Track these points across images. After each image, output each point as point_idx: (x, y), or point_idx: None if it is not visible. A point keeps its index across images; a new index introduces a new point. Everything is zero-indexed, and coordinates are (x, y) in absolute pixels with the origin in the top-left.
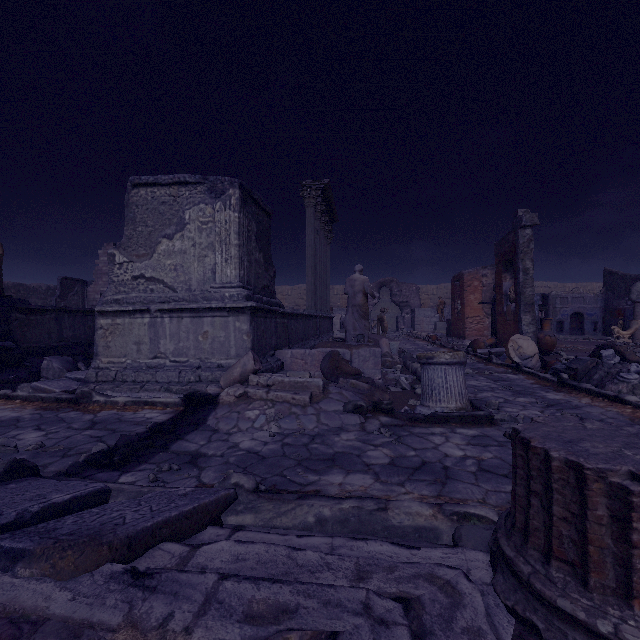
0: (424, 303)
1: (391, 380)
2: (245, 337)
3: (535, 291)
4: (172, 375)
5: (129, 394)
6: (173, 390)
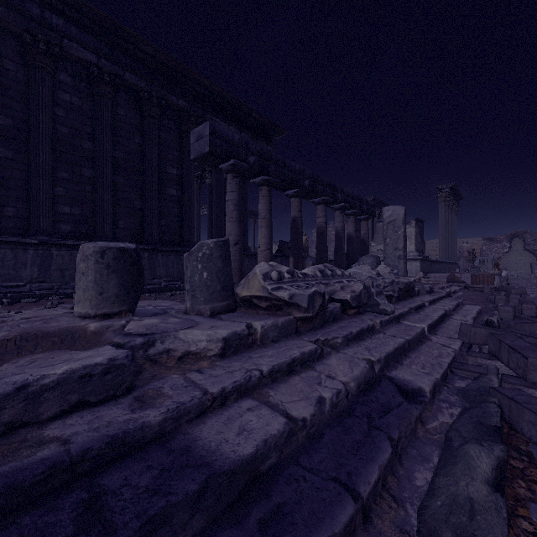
0: None
1: None
2: (418, 268)
3: None
4: None
5: None
6: None
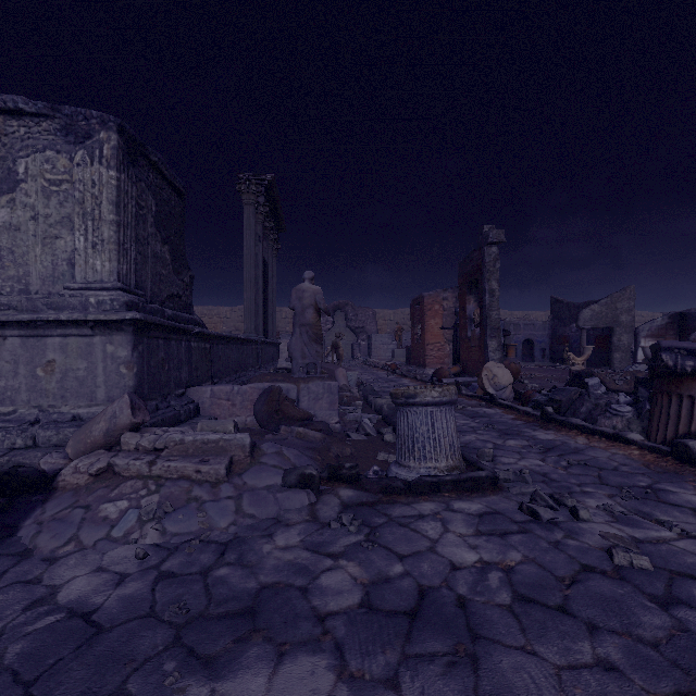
0: (381, 329)
1: (351, 422)
2: (123, 369)
3: None
4: None
5: None
6: None
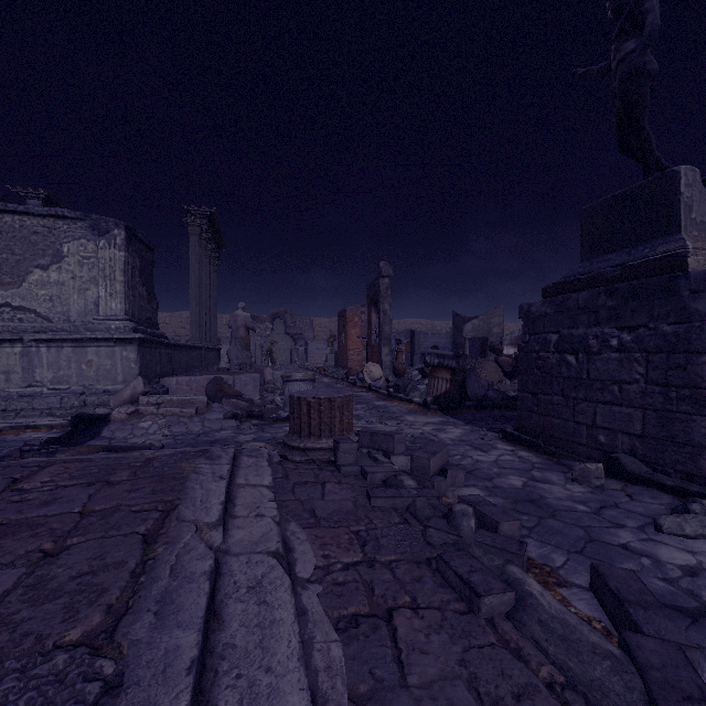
0: (318, 336)
1: (270, 401)
2: (133, 365)
3: (412, 327)
4: (53, 402)
5: (3, 421)
6: (57, 414)
